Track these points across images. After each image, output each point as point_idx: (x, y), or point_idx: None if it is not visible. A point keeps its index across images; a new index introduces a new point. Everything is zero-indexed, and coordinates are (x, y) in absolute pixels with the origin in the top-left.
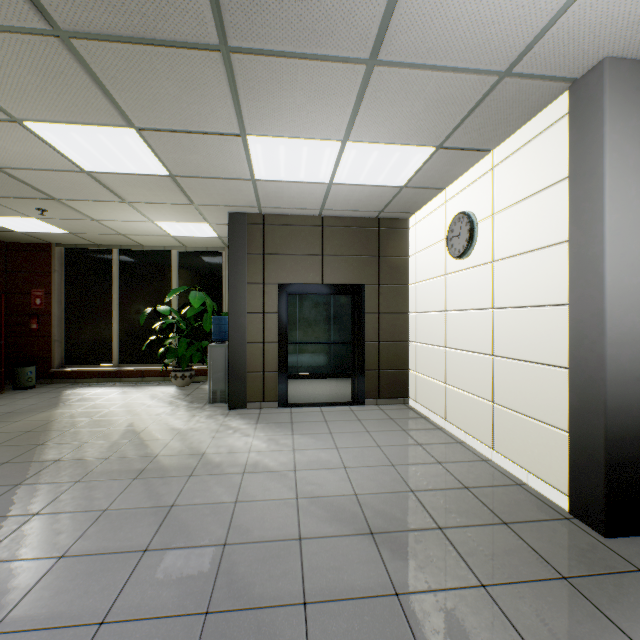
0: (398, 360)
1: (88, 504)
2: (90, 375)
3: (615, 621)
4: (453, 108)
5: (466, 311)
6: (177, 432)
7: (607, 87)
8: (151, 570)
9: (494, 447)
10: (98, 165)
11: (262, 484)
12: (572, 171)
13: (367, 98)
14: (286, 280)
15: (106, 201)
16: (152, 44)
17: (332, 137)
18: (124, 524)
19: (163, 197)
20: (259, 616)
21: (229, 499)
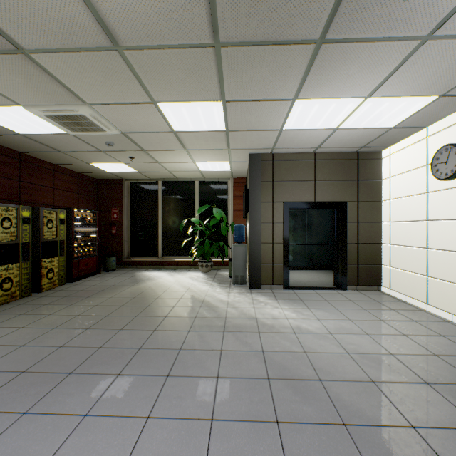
0: (372, 257)
1: (207, 345)
2: (145, 263)
3: None
4: None
5: (453, 220)
6: (226, 302)
7: None
8: (282, 392)
9: None
10: (184, 127)
11: (314, 341)
12: None
13: (406, 64)
14: (288, 199)
15: (173, 150)
16: (271, 44)
17: (359, 95)
18: (240, 360)
19: (211, 145)
20: (385, 431)
21: (299, 350)
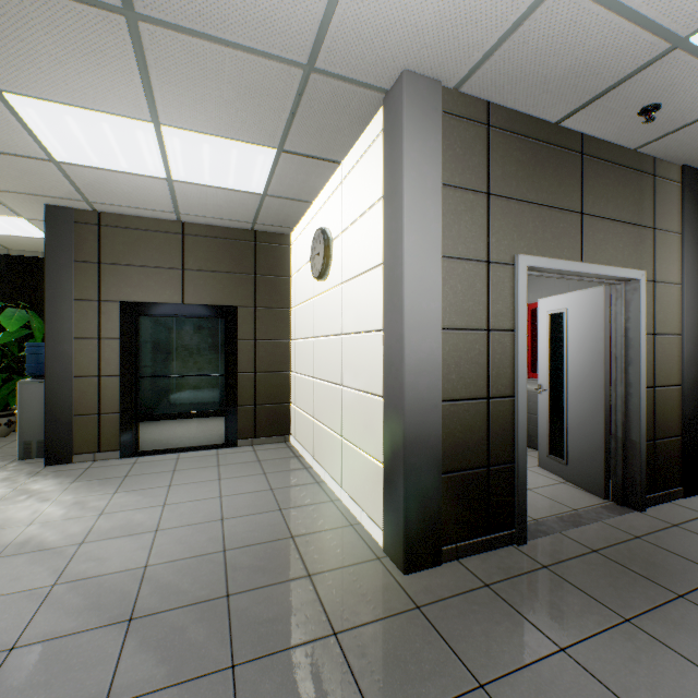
0: (278, 393)
1: None
2: None
3: (359, 678)
4: (271, 101)
5: (326, 337)
6: None
7: (406, 101)
8: None
9: (343, 485)
10: None
11: (13, 571)
12: (386, 188)
13: (154, 67)
14: (133, 297)
15: None
16: None
17: (136, 115)
18: None
19: None
20: None
21: None
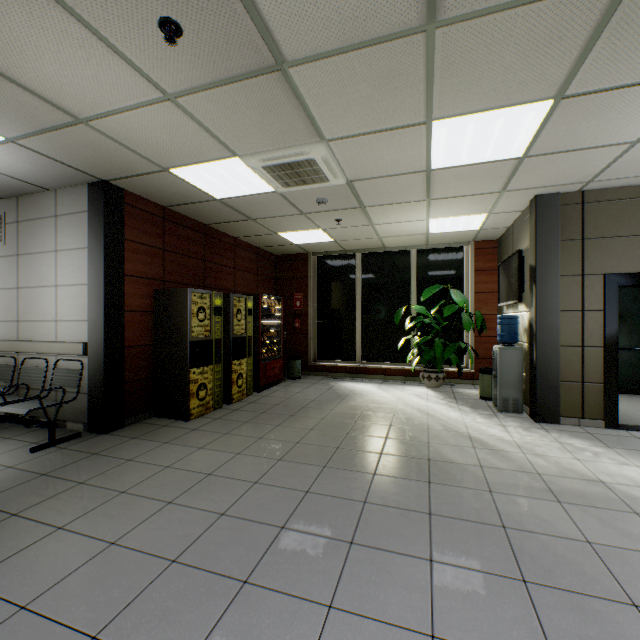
0: None
1: (550, 527)
2: (338, 370)
3: None
4: None
5: None
6: (515, 444)
7: None
8: None
9: None
10: (450, 160)
11: None
12: None
13: None
14: (615, 269)
15: (406, 202)
16: None
17: None
18: None
19: (476, 188)
20: None
21: None
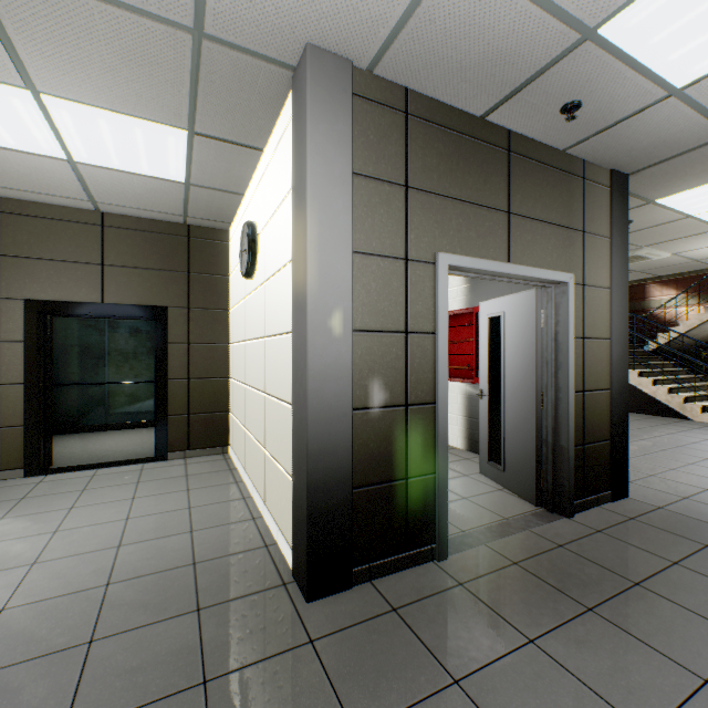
0: (216, 401)
1: None
2: None
3: None
4: (165, 72)
5: (254, 341)
6: None
7: (309, 78)
8: None
9: (266, 501)
10: None
11: None
12: (294, 175)
13: (7, 17)
14: (41, 295)
15: None
16: None
17: (4, 78)
18: None
19: None
20: None
21: None
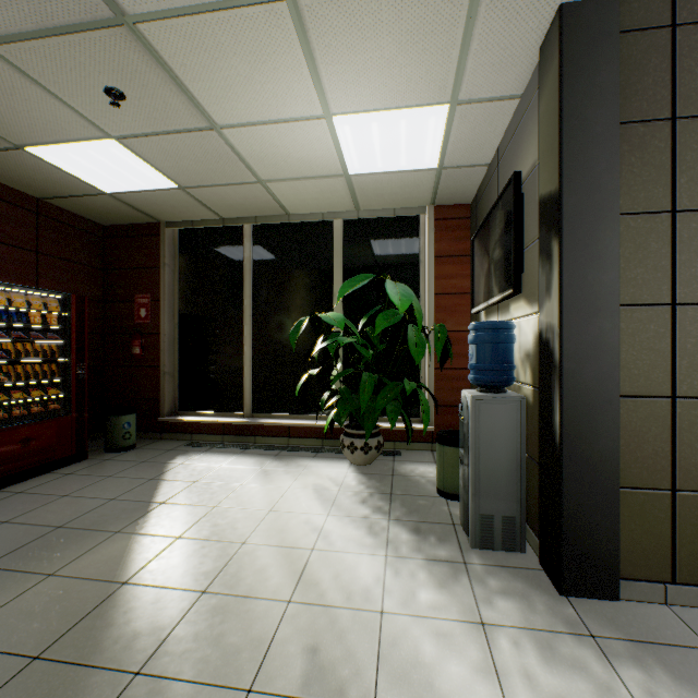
0: None
1: None
2: (211, 429)
3: None
4: None
5: None
6: None
7: None
8: None
9: None
10: None
11: None
12: None
13: None
14: None
15: (238, 6)
16: None
17: None
18: None
19: None
20: None
21: None
